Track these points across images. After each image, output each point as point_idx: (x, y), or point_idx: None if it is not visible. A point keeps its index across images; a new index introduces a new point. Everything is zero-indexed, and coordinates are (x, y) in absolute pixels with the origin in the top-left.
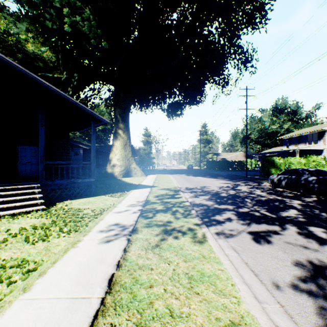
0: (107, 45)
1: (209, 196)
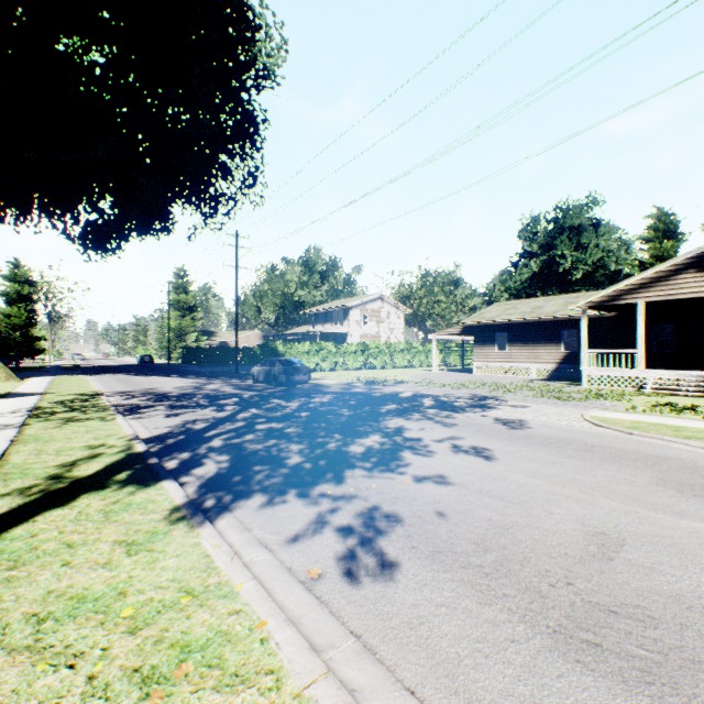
0: None
1: (150, 397)
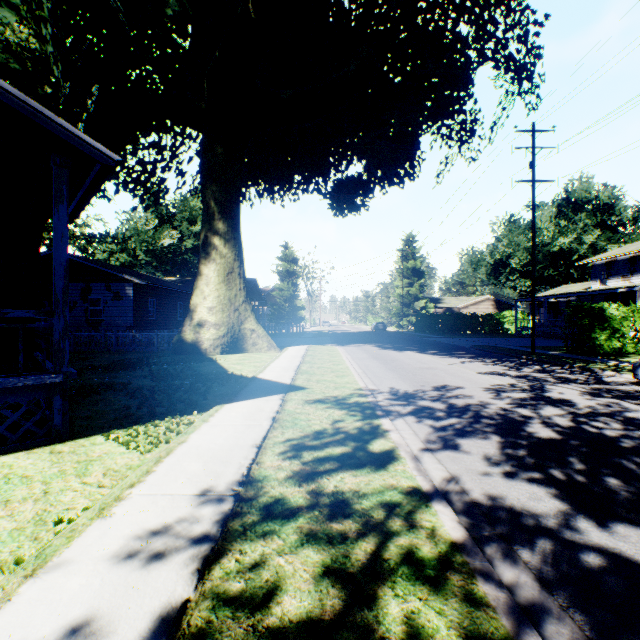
0: (170, 1)
1: (495, 440)
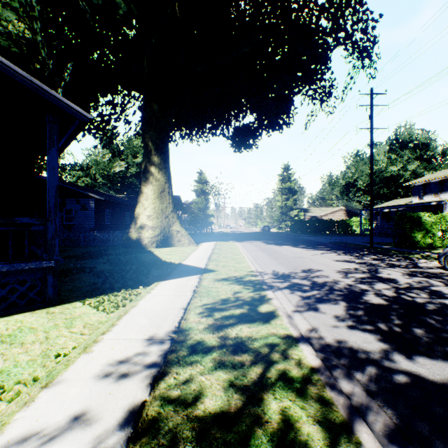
0: (122, 5)
1: (342, 305)
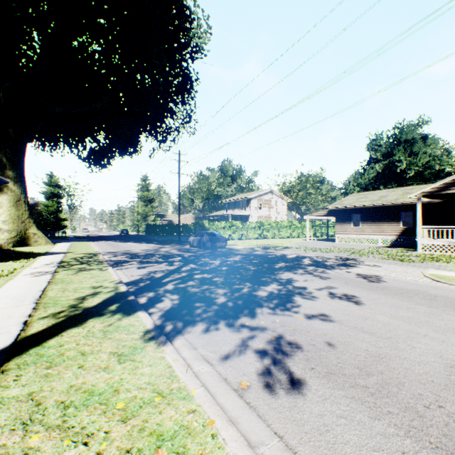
0: None
1: (128, 255)
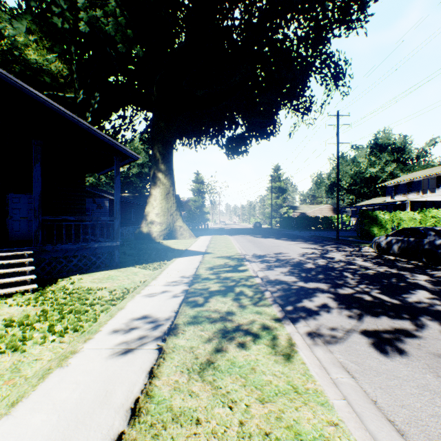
0: (140, 52)
1: (288, 268)
